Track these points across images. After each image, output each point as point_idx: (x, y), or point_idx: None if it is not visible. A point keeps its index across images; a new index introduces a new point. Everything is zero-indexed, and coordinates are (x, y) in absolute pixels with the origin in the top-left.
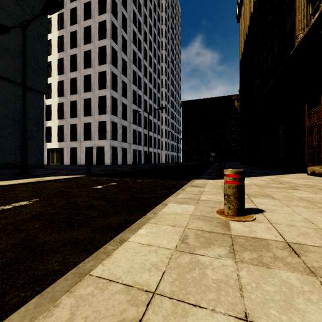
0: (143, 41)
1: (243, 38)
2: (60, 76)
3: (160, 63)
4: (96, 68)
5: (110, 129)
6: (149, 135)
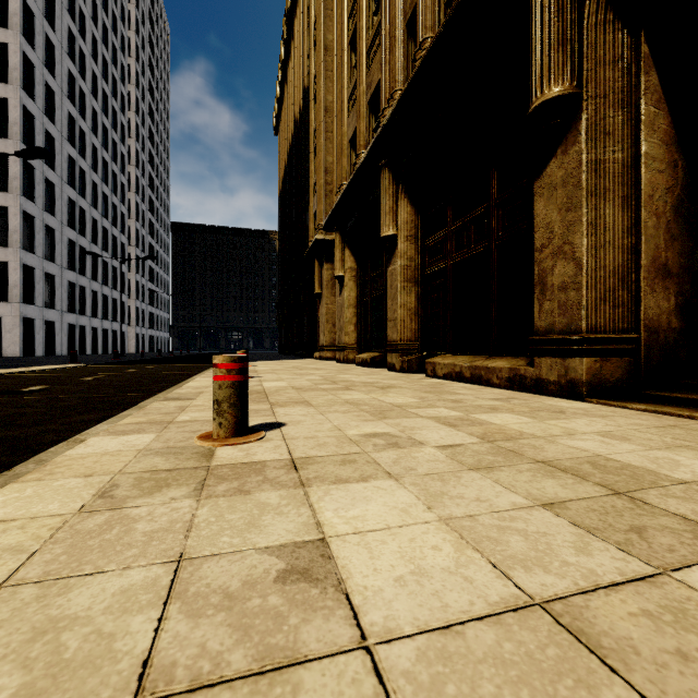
0: (89, 94)
1: (282, 172)
2: None
3: (125, 141)
4: None
5: (21, 281)
6: (102, 294)
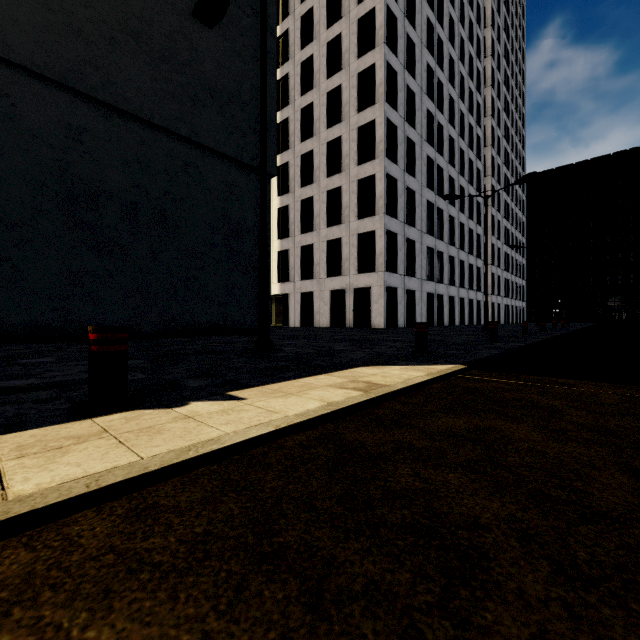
0: (446, 42)
1: None
2: (283, 155)
3: (481, 89)
4: (353, 119)
5: (385, 248)
6: (458, 260)
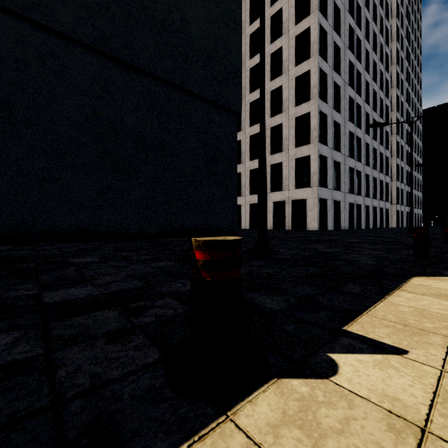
0: (363, 7)
1: None
2: None
3: (388, 43)
4: (292, 71)
5: (318, 168)
6: (372, 177)
